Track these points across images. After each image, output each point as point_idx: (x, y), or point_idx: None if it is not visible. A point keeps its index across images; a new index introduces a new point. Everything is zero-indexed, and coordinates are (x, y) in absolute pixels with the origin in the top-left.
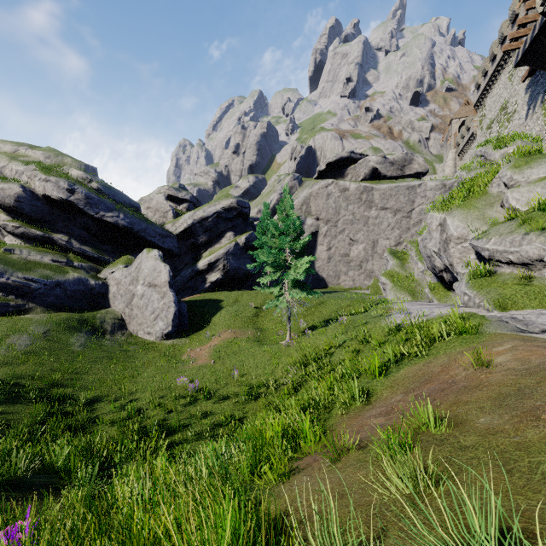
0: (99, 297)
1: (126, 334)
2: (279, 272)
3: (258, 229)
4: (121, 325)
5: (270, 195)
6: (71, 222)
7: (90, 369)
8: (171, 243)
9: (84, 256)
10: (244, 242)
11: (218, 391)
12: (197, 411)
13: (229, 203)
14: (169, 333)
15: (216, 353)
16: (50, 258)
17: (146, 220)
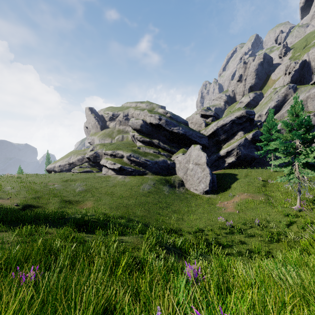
0: (171, 169)
1: (184, 189)
2: (288, 157)
3: (263, 128)
4: (182, 184)
5: (267, 104)
6: (159, 134)
7: (172, 204)
8: (205, 141)
9: (164, 149)
10: (251, 137)
11: (246, 230)
12: (235, 239)
13: (240, 113)
14: (207, 190)
15: (238, 206)
16: (152, 151)
17: (191, 129)
